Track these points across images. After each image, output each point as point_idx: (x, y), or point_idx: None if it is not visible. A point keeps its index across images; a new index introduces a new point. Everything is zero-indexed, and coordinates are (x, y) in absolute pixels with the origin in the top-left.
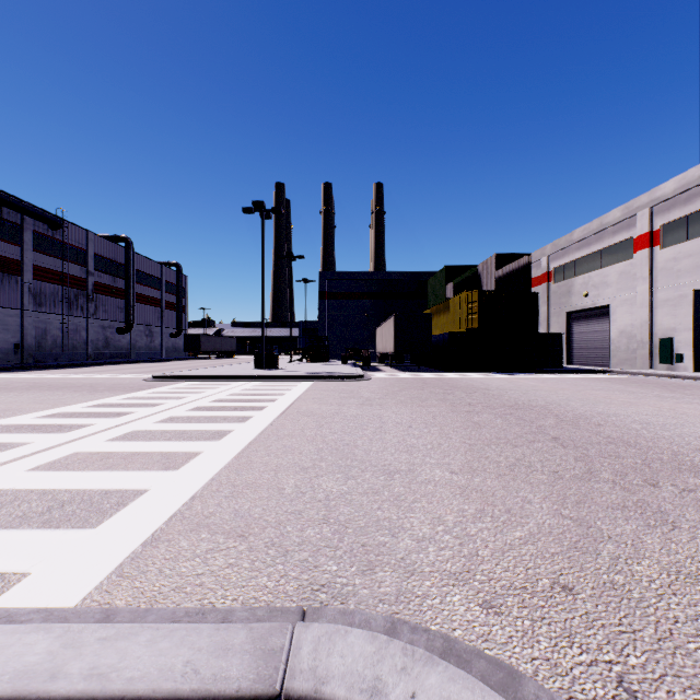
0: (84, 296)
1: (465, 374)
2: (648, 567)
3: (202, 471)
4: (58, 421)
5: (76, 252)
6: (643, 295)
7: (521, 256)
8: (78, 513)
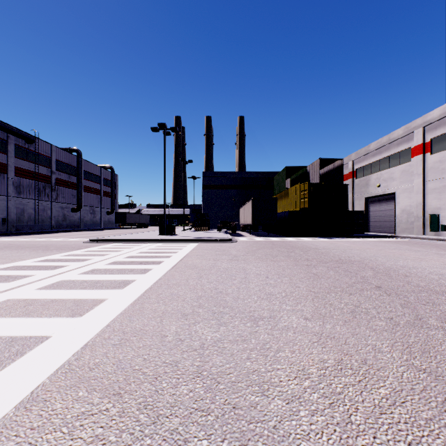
0: (49, 187)
1: (299, 238)
2: None
3: (101, 318)
4: (9, 273)
5: (44, 158)
6: (418, 186)
7: (336, 160)
8: None
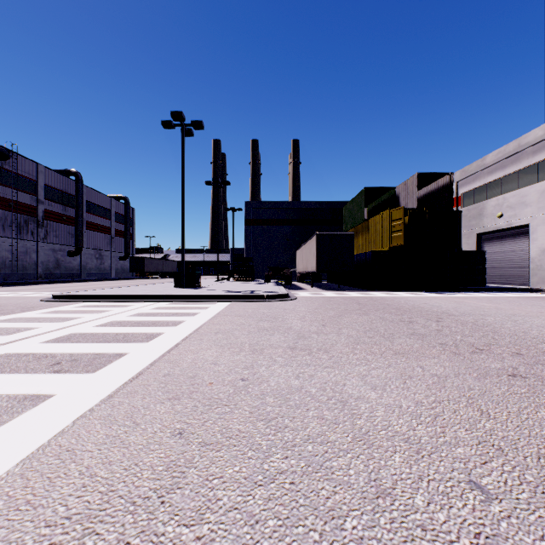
0: (35, 222)
1: (391, 293)
2: None
3: None
4: None
5: (26, 182)
6: None
7: (441, 176)
8: None
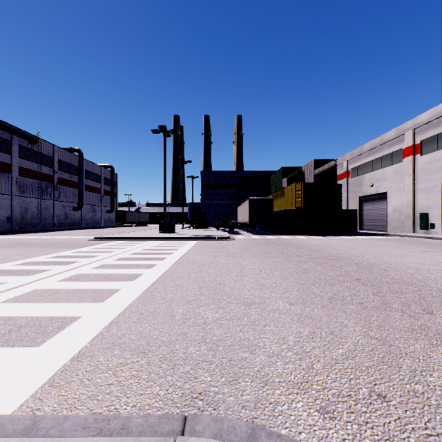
0: (52, 187)
1: (294, 236)
2: (438, 378)
3: (120, 303)
4: (28, 267)
5: (46, 158)
6: (409, 186)
7: (330, 161)
8: (29, 334)
